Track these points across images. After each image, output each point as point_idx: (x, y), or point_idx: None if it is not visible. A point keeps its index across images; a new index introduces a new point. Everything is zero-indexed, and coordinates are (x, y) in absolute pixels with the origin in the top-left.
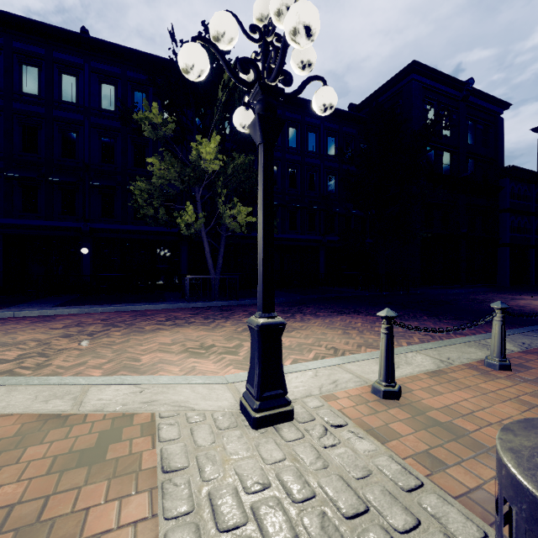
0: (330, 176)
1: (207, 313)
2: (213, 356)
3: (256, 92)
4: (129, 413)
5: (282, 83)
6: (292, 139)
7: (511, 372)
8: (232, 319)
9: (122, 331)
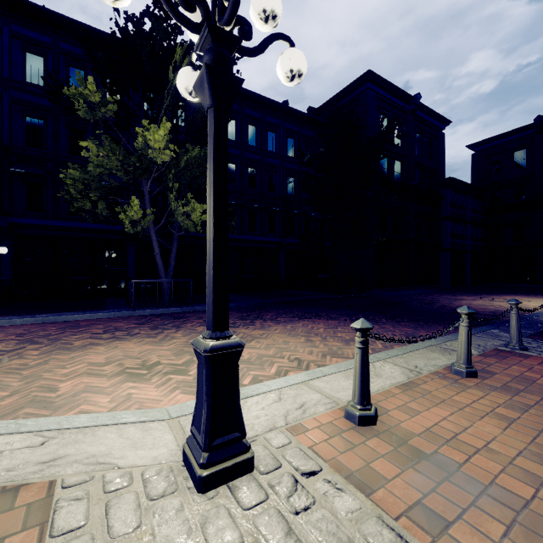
0: (290, 177)
1: (155, 321)
2: (156, 378)
3: (204, 38)
4: (16, 483)
5: (238, 34)
6: (251, 137)
7: (477, 379)
8: (184, 329)
9: (41, 349)
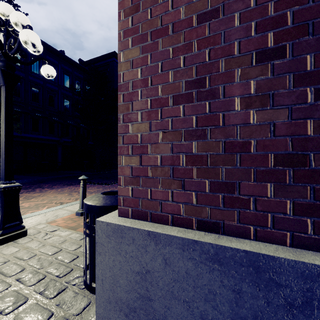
0: (66, 100)
1: None
2: None
3: None
4: None
5: (19, 55)
6: (34, 67)
7: None
8: None
9: None
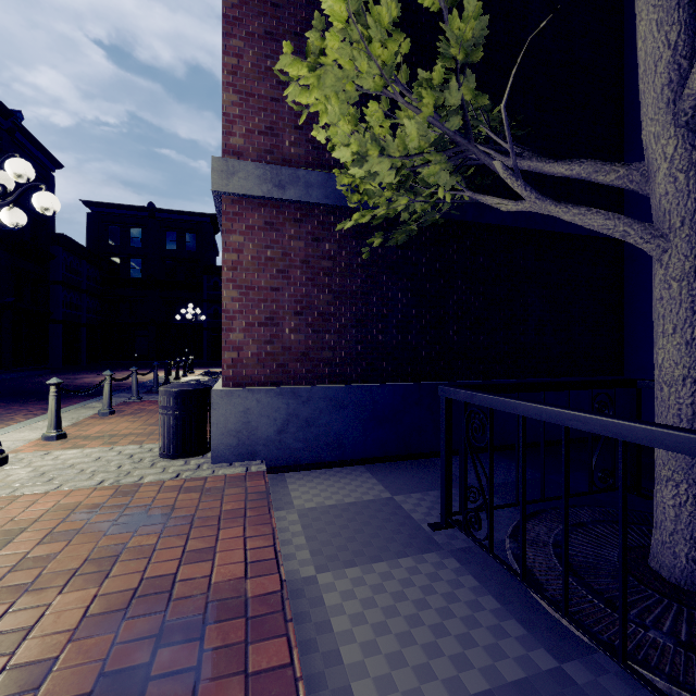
0: None
1: None
2: None
3: None
4: None
5: None
6: None
7: (117, 415)
8: None
9: None
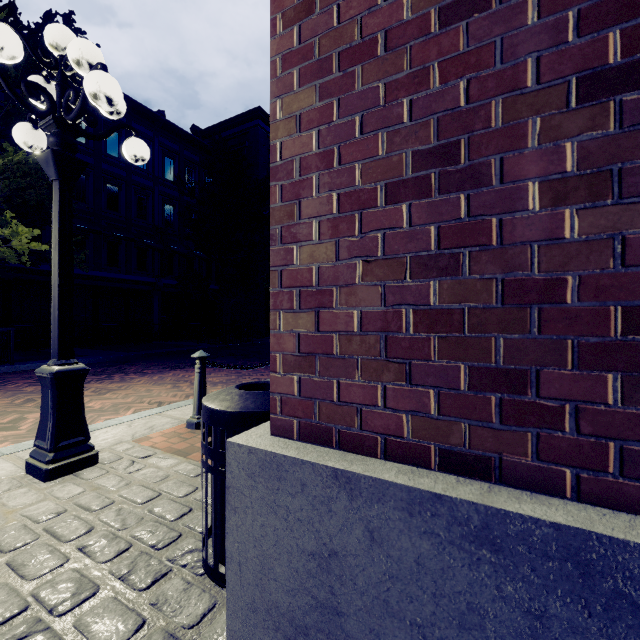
0: (168, 205)
1: None
2: None
3: (50, 124)
4: None
5: (84, 121)
6: (111, 145)
7: None
8: (3, 391)
9: None
